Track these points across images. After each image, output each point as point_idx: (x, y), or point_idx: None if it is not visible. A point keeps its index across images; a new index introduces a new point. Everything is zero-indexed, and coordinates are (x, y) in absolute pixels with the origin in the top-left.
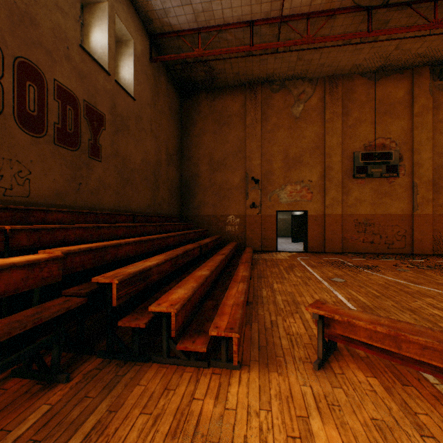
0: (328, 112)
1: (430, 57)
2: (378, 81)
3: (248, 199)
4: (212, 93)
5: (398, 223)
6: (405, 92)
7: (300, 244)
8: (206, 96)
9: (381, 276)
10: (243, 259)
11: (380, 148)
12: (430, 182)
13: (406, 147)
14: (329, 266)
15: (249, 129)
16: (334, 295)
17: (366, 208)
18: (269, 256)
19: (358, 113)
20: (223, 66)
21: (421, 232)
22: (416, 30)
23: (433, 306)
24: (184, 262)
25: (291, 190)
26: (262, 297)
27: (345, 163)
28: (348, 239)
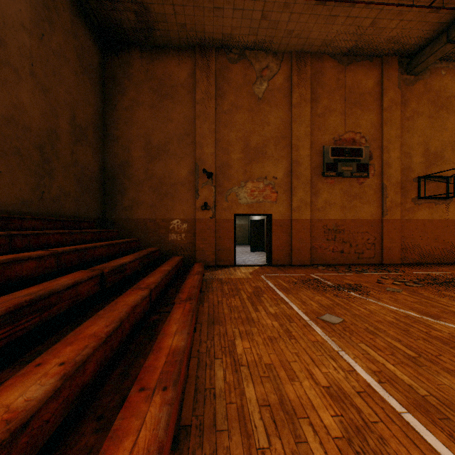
0: (295, 95)
1: (401, 45)
2: (348, 66)
3: (198, 198)
4: (149, 52)
5: (368, 230)
6: (375, 82)
7: (261, 254)
8: (141, 55)
9: (380, 304)
10: (186, 290)
11: (350, 143)
12: (398, 184)
13: (376, 144)
14: (305, 288)
15: (200, 106)
16: (347, 365)
17: (336, 212)
18: (226, 274)
19: (328, 100)
20: (162, 9)
21: (391, 240)
22: None
23: None
24: (23, 330)
25: (253, 188)
26: (215, 395)
27: (313, 158)
28: (317, 249)
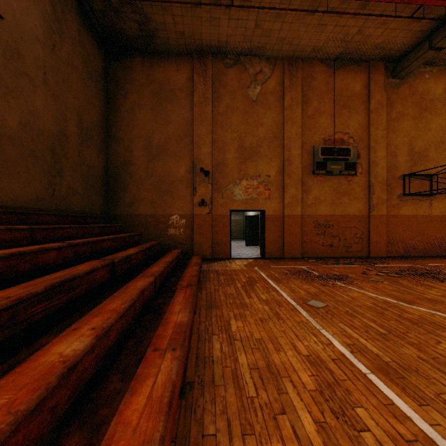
0: (287, 98)
1: (387, 51)
2: (337, 70)
3: (196, 195)
4: (150, 58)
5: (356, 225)
6: (363, 86)
7: (255, 248)
8: (142, 61)
9: (362, 292)
10: (186, 278)
11: (339, 143)
12: (384, 182)
13: (363, 144)
14: (295, 278)
15: (197, 108)
16: (326, 339)
17: (326, 208)
18: (222, 266)
19: (318, 103)
20: (162, 19)
21: (377, 234)
22: (389, 1)
23: None
24: (55, 306)
25: (247, 186)
26: (213, 361)
27: (304, 157)
28: (308, 243)
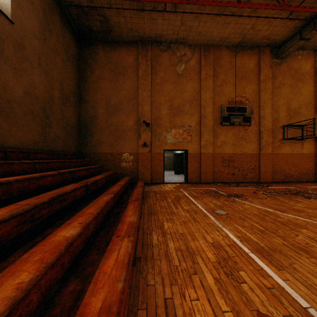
0: (203, 72)
1: (272, 40)
2: (237, 53)
3: (140, 139)
4: (108, 45)
5: (250, 160)
6: (255, 64)
7: (181, 176)
8: (103, 47)
9: (252, 205)
10: (134, 195)
11: (239, 104)
12: (270, 130)
13: (255, 104)
14: (208, 196)
15: (141, 80)
16: (225, 233)
17: (229, 148)
18: (158, 188)
19: (224, 76)
20: (117, 19)
21: (265, 166)
22: (271, 8)
23: (316, 241)
24: (54, 211)
25: (175, 133)
26: (153, 246)
27: (215, 113)
28: (217, 172)
